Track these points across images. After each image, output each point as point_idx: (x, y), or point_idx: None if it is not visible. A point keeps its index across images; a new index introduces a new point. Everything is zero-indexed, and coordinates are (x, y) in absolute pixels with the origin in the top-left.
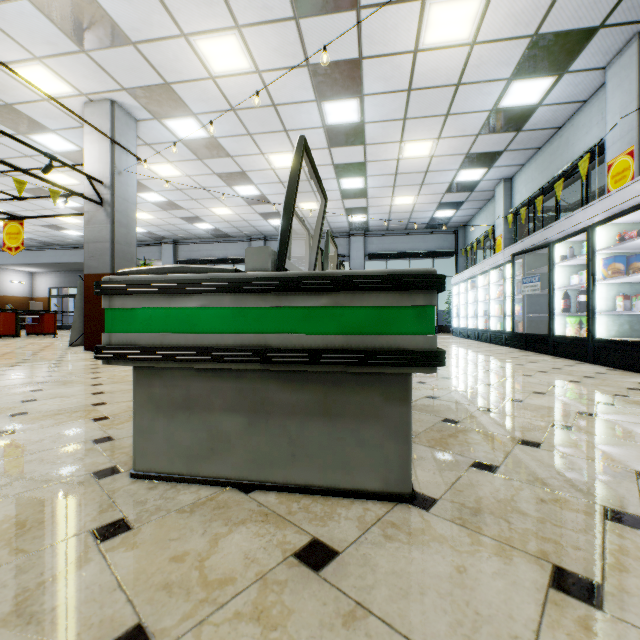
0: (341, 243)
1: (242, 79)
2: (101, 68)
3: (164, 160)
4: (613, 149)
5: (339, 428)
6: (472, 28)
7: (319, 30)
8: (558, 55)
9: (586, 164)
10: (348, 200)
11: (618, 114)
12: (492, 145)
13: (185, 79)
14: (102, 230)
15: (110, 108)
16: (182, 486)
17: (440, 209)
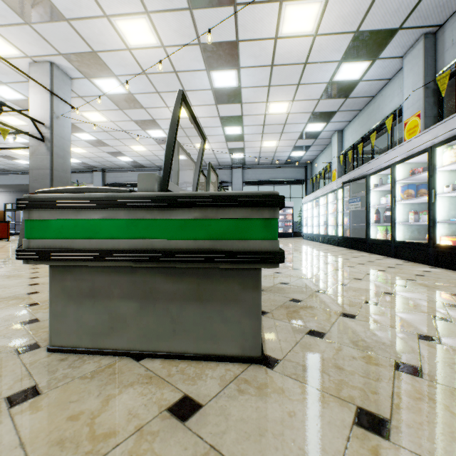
0: (226, 173)
1: (151, 51)
2: (42, 37)
3: (93, 109)
4: (408, 112)
5: (208, 309)
6: (314, 24)
7: (207, 19)
8: (372, 46)
9: (390, 122)
10: (230, 142)
11: (411, 89)
12: (329, 107)
13: (108, 49)
14: (43, 160)
15: (50, 68)
16: (88, 357)
17: (295, 150)
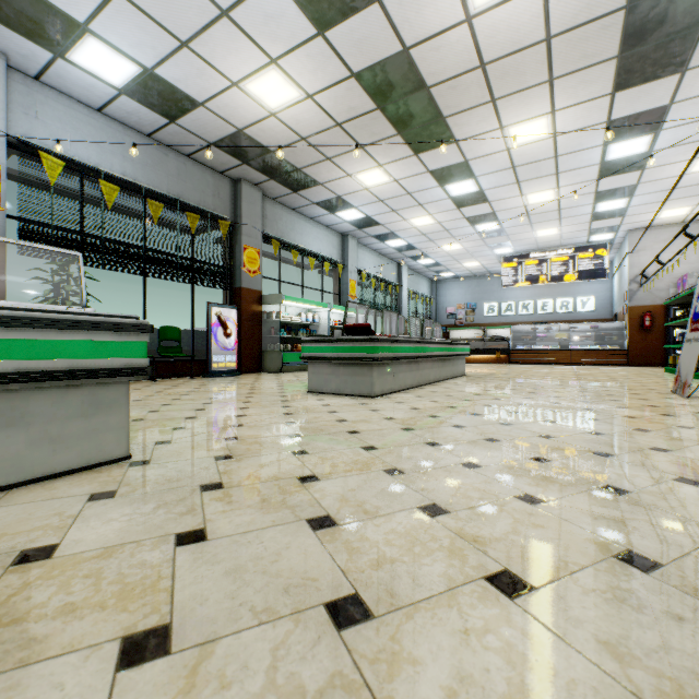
0: None
1: None
2: None
3: None
4: None
5: None
6: None
7: None
8: None
9: None
10: None
11: None
12: None
13: None
14: None
15: None
16: None
17: None
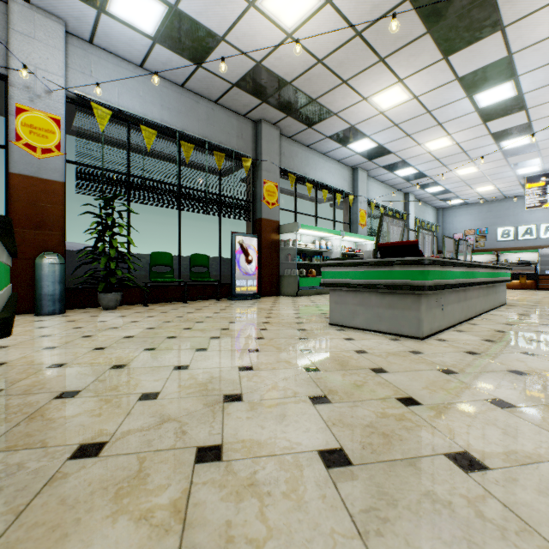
0: None
1: None
2: None
3: None
4: None
5: None
6: None
7: None
8: None
9: None
10: None
11: None
12: None
13: None
14: None
15: None
16: None
17: None
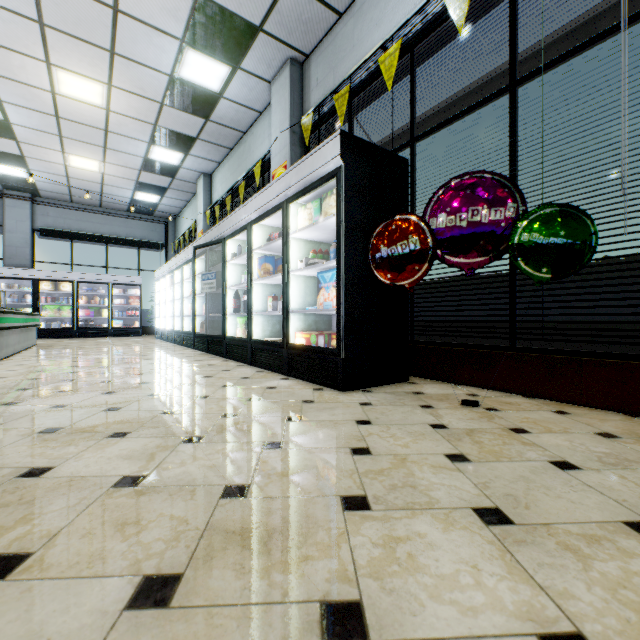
0: None
1: None
2: None
3: None
4: (276, 160)
5: None
6: None
7: None
8: (228, 40)
9: (259, 170)
10: None
11: (279, 129)
12: (183, 125)
13: None
14: None
15: None
16: None
17: (141, 190)
